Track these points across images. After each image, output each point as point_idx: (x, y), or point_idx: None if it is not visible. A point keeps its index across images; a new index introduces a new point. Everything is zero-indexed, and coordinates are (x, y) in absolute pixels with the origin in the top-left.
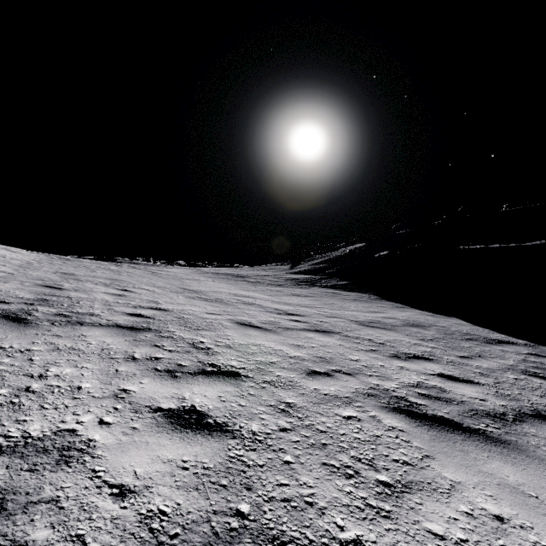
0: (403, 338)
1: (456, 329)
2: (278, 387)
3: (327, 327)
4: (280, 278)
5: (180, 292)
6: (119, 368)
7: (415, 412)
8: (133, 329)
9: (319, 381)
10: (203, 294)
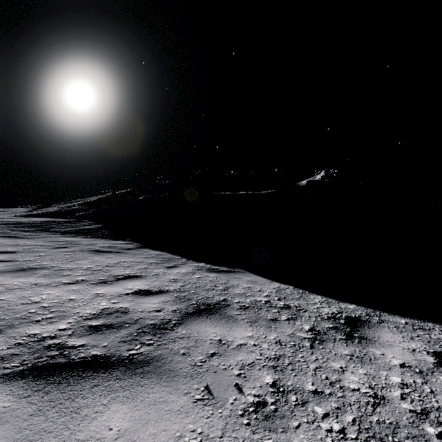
0: None
1: (266, 299)
2: None
3: None
4: None
5: None
6: None
7: None
8: None
9: None
10: None
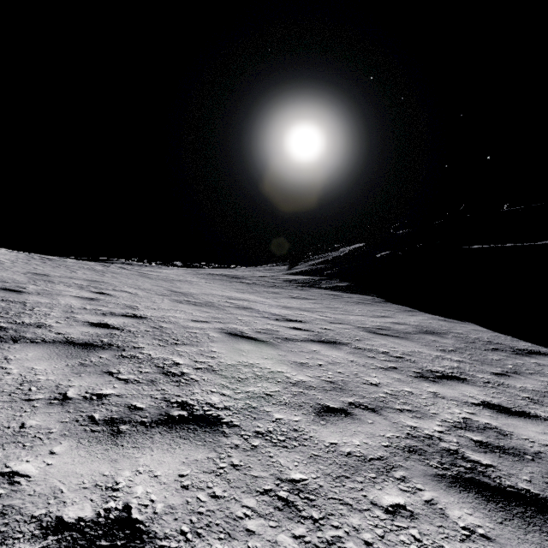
0: (422, 349)
1: (476, 337)
2: (277, 445)
3: (332, 336)
4: (277, 279)
5: (167, 294)
6: (30, 420)
7: (487, 484)
8: (87, 347)
9: (335, 427)
10: (193, 297)
